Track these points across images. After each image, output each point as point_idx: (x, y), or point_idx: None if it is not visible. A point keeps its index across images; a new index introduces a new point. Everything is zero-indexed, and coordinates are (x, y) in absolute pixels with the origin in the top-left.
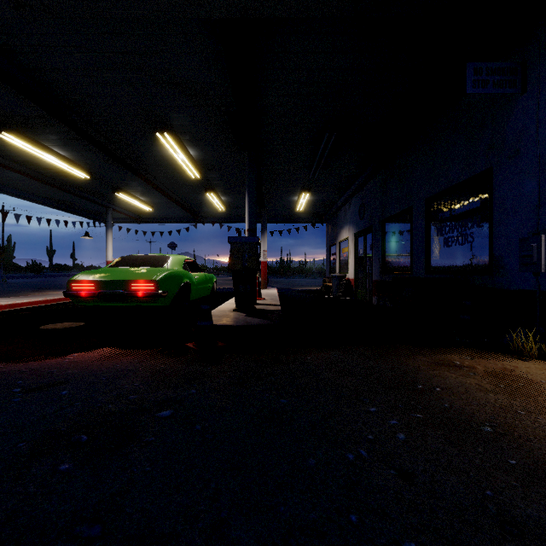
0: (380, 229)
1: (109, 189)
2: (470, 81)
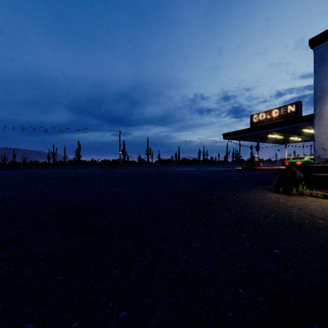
0: None
1: (287, 137)
2: None
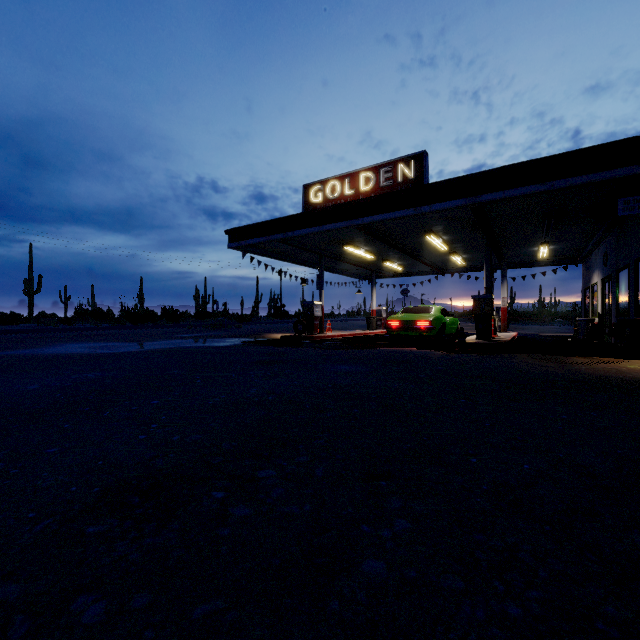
0: (615, 278)
1: (379, 260)
2: (620, 209)
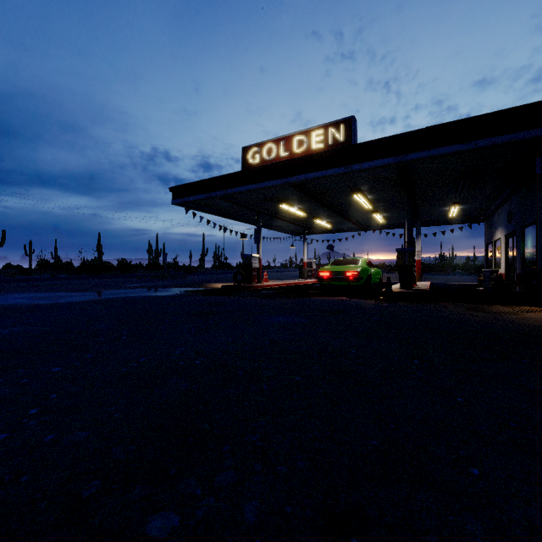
0: (520, 234)
1: (310, 218)
2: (538, 167)
